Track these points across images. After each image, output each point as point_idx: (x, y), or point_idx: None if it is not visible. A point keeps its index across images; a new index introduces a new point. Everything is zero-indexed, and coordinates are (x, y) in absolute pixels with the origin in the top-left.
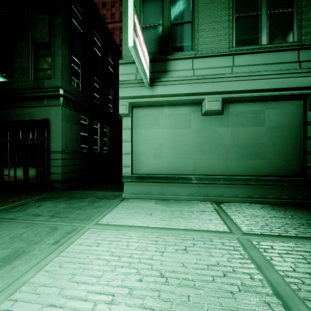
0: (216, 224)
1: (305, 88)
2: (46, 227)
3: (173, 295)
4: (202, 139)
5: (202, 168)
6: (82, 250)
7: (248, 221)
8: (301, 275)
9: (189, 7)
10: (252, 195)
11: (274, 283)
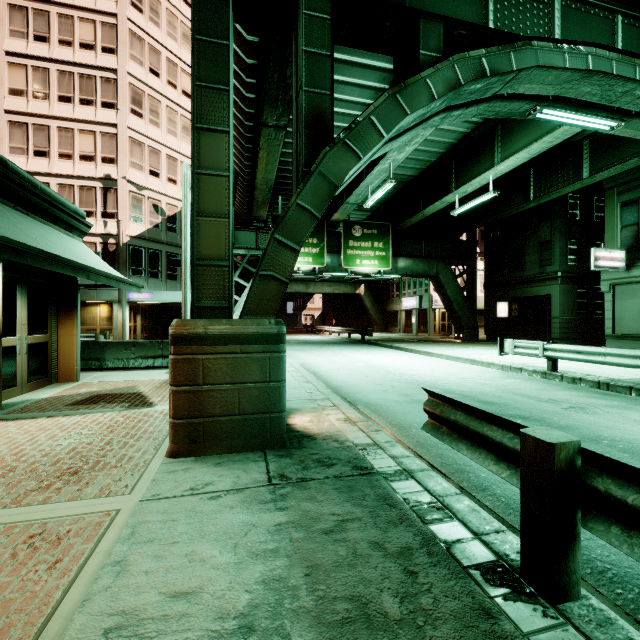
0: None
1: None
2: None
3: None
4: None
5: None
6: None
7: None
8: None
9: None
10: None
11: None
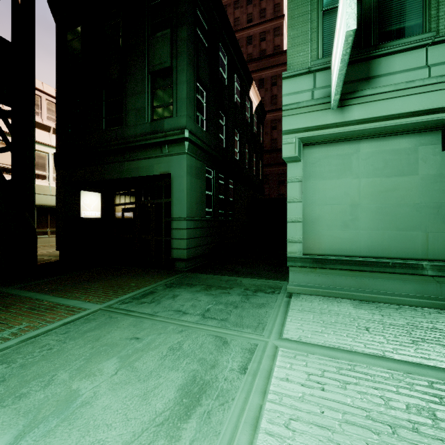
0: None
1: None
2: (206, 335)
3: None
4: (443, 194)
5: (443, 249)
6: (299, 393)
7: None
8: None
9: None
10: None
11: None
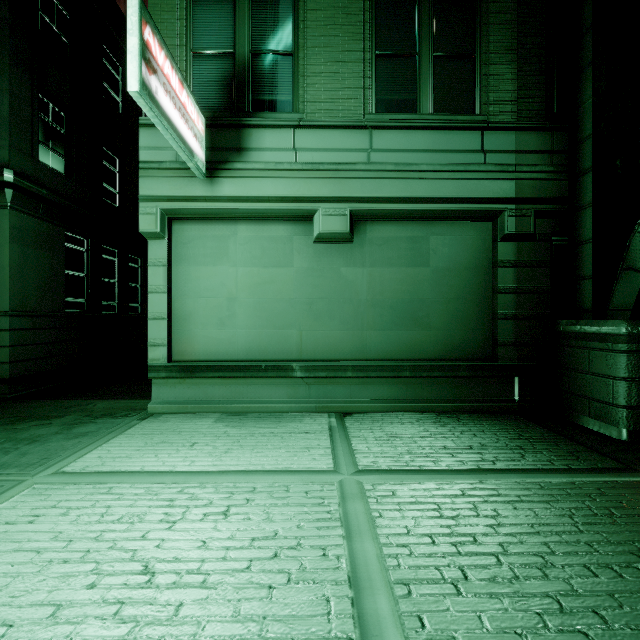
0: (316, 456)
1: (493, 200)
2: None
3: (149, 608)
4: (315, 290)
5: (315, 348)
6: None
7: (378, 448)
8: (415, 540)
9: (288, 23)
10: (407, 397)
11: (360, 560)
